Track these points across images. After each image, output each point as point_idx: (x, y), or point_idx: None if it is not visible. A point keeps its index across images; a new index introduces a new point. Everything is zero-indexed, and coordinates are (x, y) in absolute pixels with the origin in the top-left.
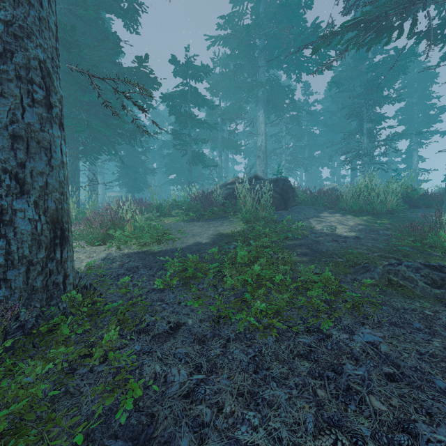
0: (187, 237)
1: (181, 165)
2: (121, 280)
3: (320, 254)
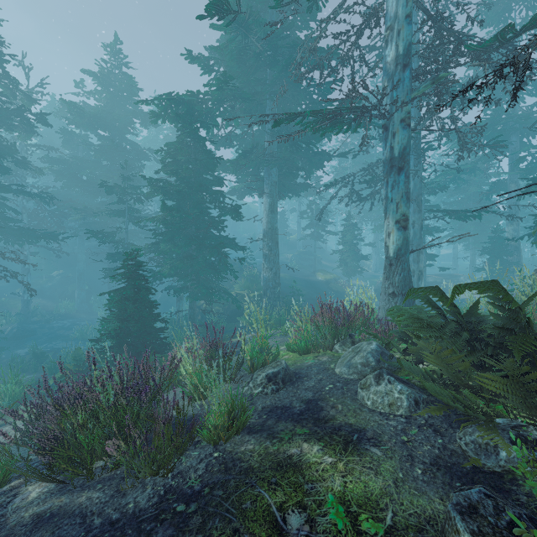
0: None
1: None
2: None
3: None
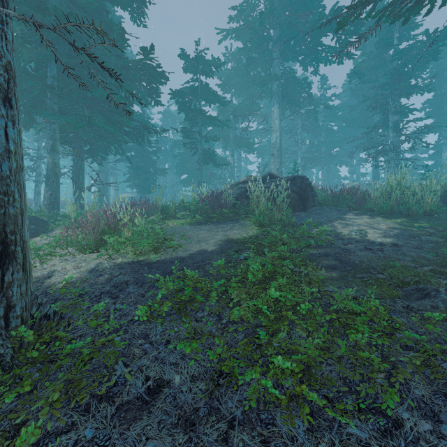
0: (191, 244)
1: (192, 165)
2: (95, 307)
3: (352, 268)
